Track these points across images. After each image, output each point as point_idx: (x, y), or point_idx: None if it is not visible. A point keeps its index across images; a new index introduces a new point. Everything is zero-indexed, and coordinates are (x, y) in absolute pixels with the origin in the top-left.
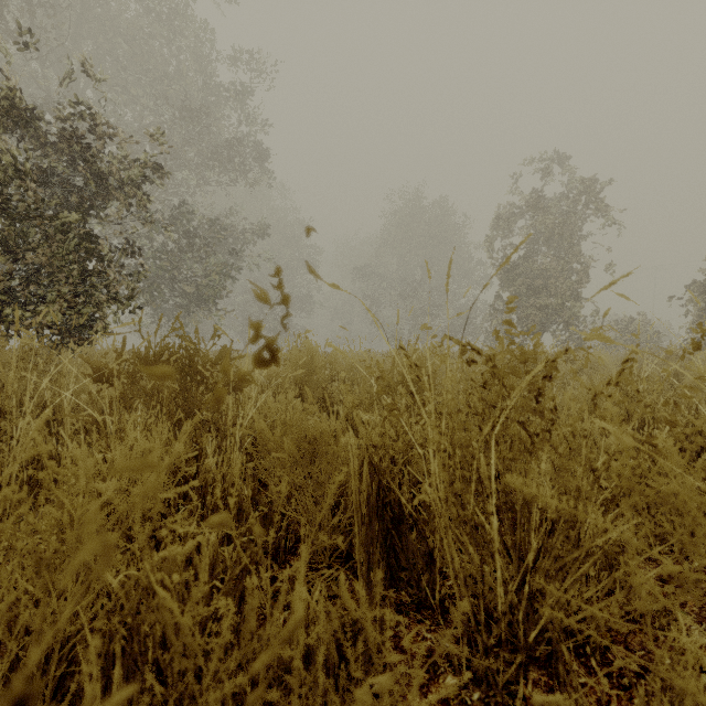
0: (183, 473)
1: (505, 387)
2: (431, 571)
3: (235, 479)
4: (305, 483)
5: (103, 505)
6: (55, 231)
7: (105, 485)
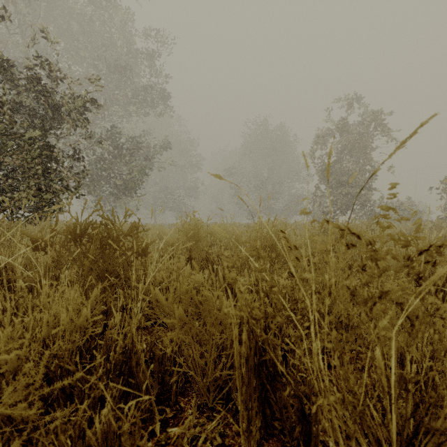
0: (90, 333)
1: (379, 268)
2: (303, 425)
3: (134, 338)
4: (192, 341)
5: (10, 372)
6: (25, 143)
7: (11, 355)
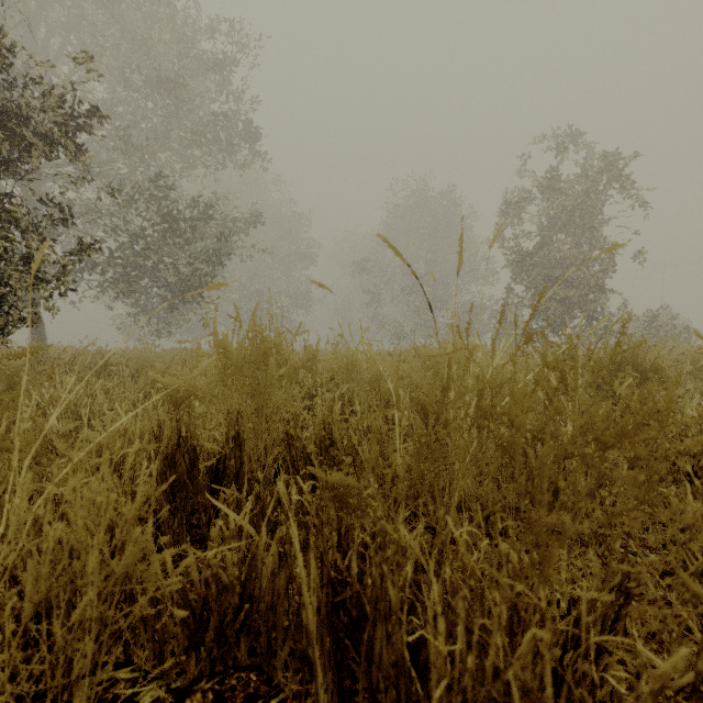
0: None
1: None
2: None
3: None
4: None
5: None
6: None
7: None
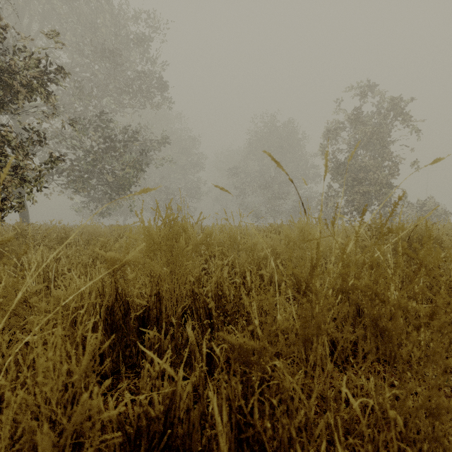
0: None
1: None
2: None
3: None
4: None
5: None
6: None
7: None
